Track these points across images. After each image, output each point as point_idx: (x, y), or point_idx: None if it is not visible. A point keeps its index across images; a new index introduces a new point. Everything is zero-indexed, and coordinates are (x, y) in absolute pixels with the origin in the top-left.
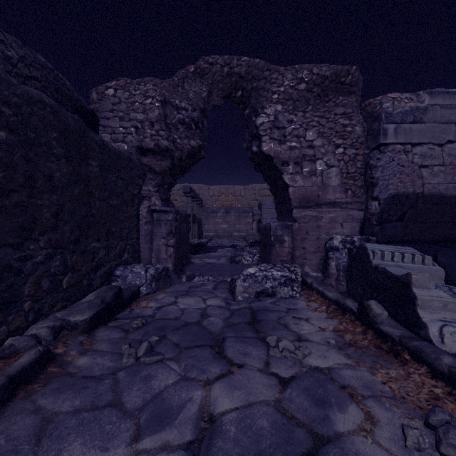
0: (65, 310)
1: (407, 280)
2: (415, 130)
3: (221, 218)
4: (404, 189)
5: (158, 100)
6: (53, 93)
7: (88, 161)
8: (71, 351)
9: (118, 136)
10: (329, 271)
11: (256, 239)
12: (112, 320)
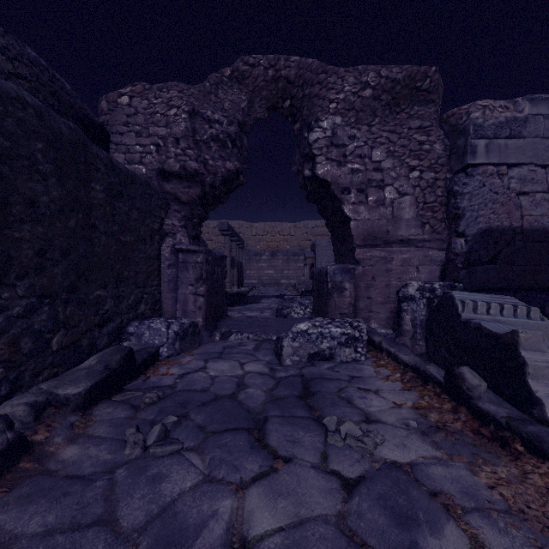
0: (55, 379)
1: (513, 340)
2: (511, 146)
3: (266, 262)
4: (498, 223)
5: (185, 110)
6: (48, 98)
7: (90, 184)
8: (56, 438)
9: (134, 156)
10: (403, 327)
11: (308, 288)
12: (119, 393)
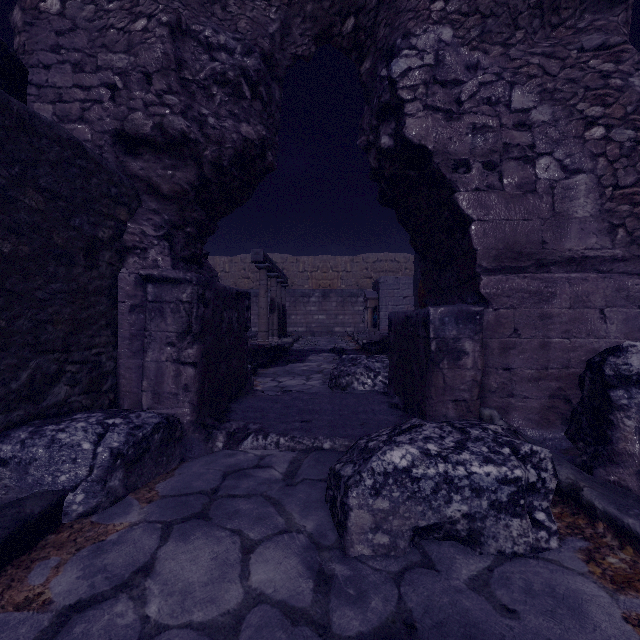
0: None
1: None
2: None
3: (316, 305)
4: None
5: (162, 21)
6: None
7: None
8: None
9: (70, 107)
10: (616, 444)
11: (372, 339)
12: None
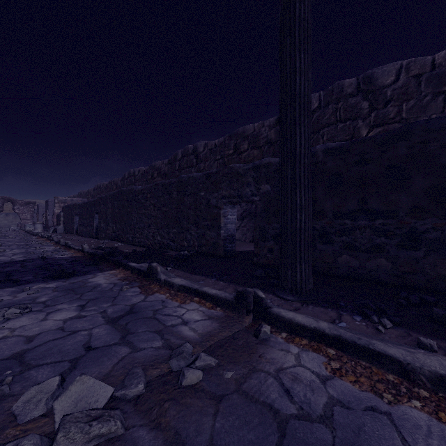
0: None
1: (26, 227)
2: None
3: (3, 218)
4: None
5: None
6: None
7: None
8: None
9: None
10: (25, 228)
11: None
12: None
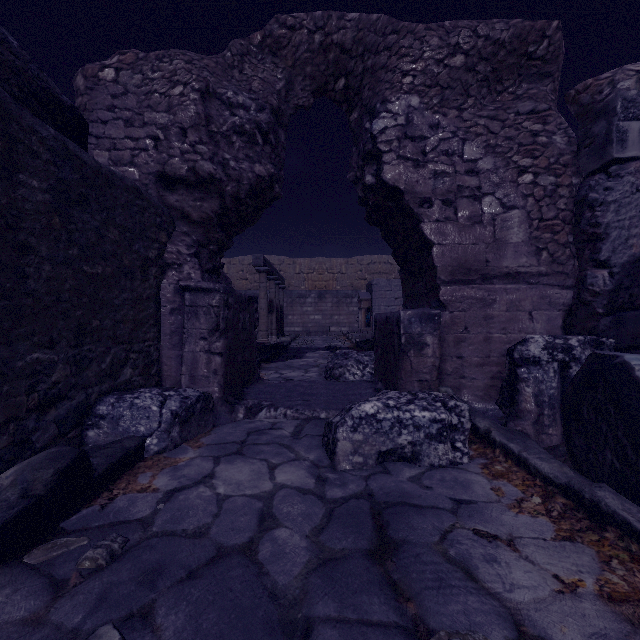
0: None
1: None
2: None
3: (313, 305)
4: None
5: (195, 88)
6: None
7: (17, 175)
8: None
9: (123, 154)
10: (520, 405)
11: (364, 338)
12: (45, 541)
